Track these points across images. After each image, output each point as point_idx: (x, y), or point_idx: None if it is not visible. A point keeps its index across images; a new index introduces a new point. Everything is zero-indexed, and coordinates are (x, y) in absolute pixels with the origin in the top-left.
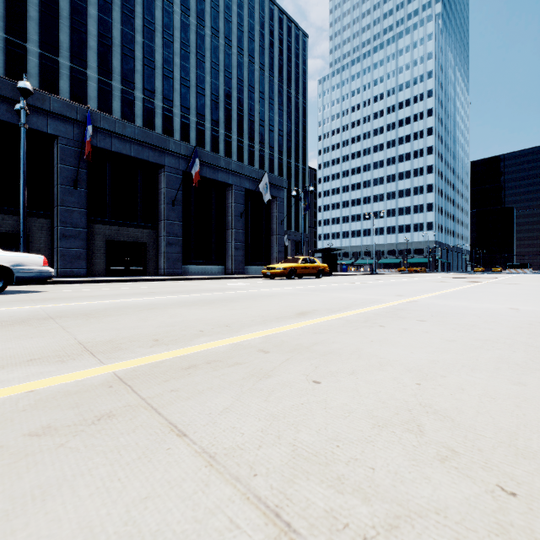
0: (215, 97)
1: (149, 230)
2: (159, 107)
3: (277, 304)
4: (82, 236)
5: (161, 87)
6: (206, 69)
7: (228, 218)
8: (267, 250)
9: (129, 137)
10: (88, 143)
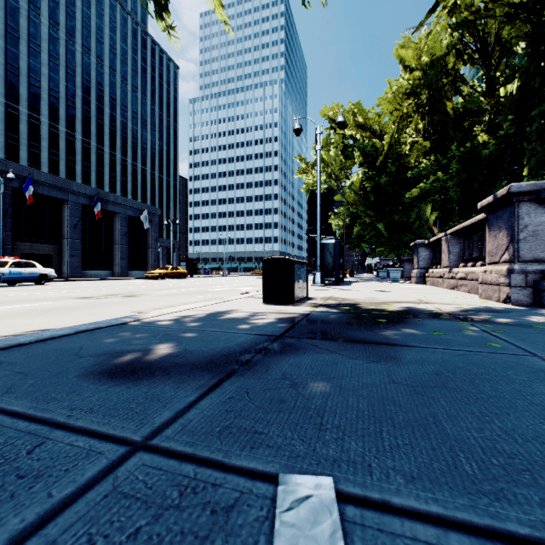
0: (87, 111)
1: (55, 246)
2: (25, 114)
3: (161, 284)
4: (9, 251)
5: (27, 94)
6: (77, 83)
7: (115, 236)
8: (145, 259)
9: (43, 181)
10: (30, 196)
